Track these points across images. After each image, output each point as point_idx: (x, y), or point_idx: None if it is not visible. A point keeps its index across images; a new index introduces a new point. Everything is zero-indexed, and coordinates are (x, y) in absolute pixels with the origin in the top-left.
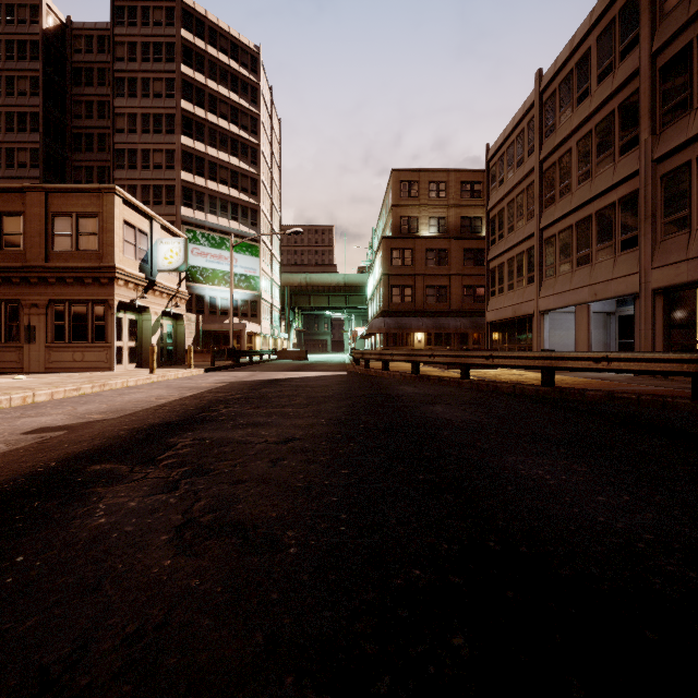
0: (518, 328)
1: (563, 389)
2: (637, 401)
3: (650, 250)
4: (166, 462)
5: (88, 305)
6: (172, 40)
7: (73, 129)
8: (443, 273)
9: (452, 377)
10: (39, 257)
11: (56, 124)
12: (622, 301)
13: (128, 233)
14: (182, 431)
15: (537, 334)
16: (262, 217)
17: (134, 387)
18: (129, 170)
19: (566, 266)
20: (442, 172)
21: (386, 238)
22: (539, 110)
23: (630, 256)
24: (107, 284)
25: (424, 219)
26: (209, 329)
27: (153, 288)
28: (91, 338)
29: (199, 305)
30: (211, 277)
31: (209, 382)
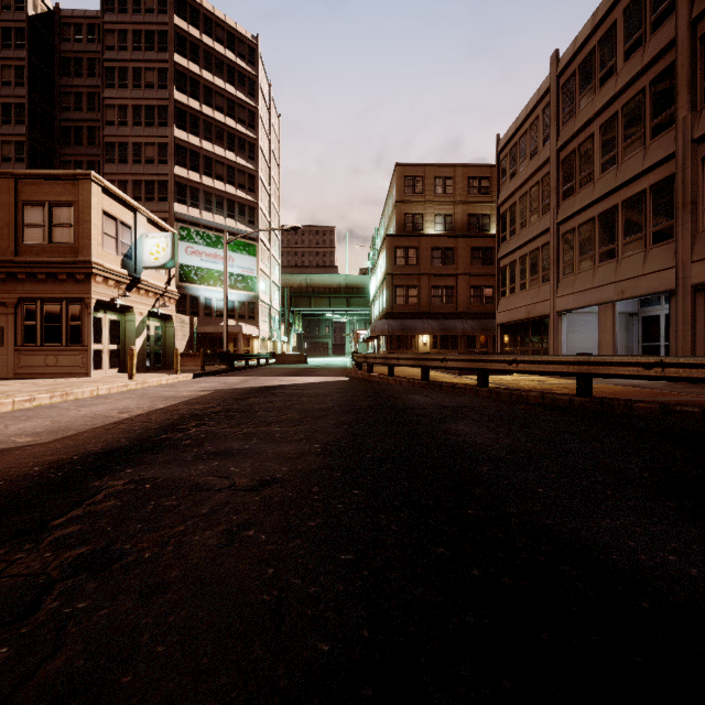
0: (532, 330)
1: (604, 400)
2: (701, 416)
3: (690, 241)
4: (58, 534)
5: (63, 304)
6: (165, 28)
7: (61, 122)
8: (449, 272)
9: (467, 385)
10: (8, 251)
11: (43, 117)
12: (646, 301)
13: (108, 225)
14: (121, 465)
15: (553, 336)
16: (260, 215)
17: (102, 397)
18: (119, 165)
19: (587, 262)
20: (448, 167)
21: (390, 236)
22: (556, 95)
23: (665, 249)
24: (83, 280)
25: (430, 216)
26: (204, 332)
27: (137, 286)
28: (65, 340)
29: (193, 307)
30: (206, 277)
31: (193, 390)
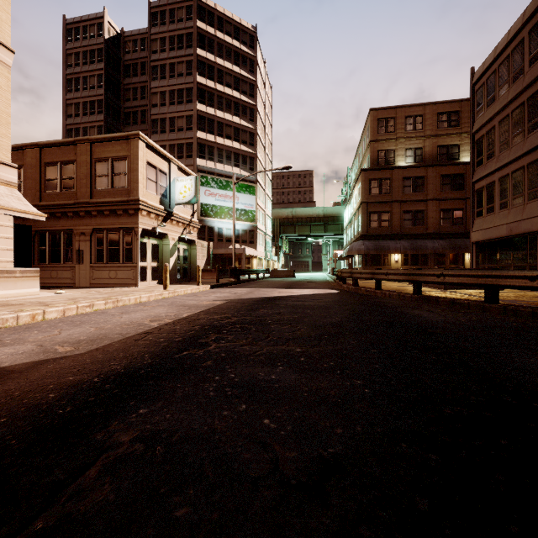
0: (514, 247)
1: None
2: None
3: None
4: None
5: (120, 233)
6: (191, 31)
7: (125, 109)
8: (420, 198)
9: (469, 300)
10: (86, 195)
11: (113, 107)
12: None
13: (150, 173)
14: (136, 399)
15: None
16: (257, 163)
17: (142, 304)
18: (160, 134)
19: None
20: (418, 107)
21: (365, 170)
22: None
23: None
24: (133, 214)
25: (401, 151)
26: (218, 253)
27: (170, 218)
28: (122, 259)
29: (210, 235)
30: (218, 212)
31: (210, 299)
